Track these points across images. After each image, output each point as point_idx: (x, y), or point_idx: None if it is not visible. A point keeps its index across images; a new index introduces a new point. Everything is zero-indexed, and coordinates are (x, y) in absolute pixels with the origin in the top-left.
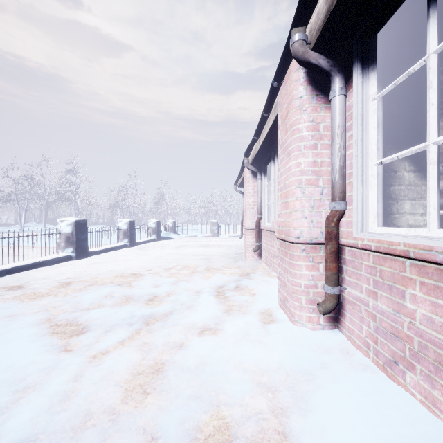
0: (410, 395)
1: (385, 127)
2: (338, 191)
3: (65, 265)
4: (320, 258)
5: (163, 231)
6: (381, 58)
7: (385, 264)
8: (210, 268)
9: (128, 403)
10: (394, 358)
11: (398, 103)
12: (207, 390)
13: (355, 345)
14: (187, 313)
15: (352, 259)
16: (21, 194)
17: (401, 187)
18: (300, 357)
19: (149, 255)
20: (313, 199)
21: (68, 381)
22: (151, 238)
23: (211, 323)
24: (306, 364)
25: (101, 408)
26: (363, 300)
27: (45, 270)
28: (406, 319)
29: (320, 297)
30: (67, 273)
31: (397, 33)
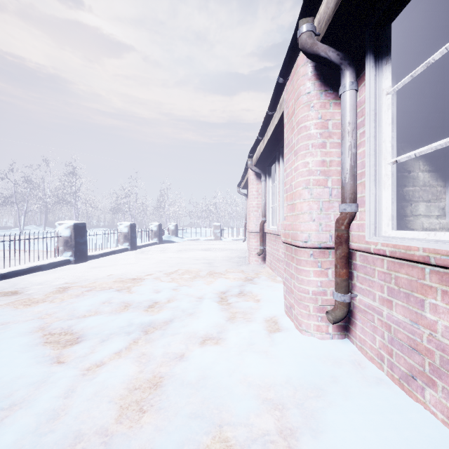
0: (430, 414)
1: (398, 124)
2: (348, 192)
3: (63, 269)
4: (328, 263)
5: (165, 234)
6: (395, 50)
7: (402, 270)
8: (213, 272)
9: (122, 423)
10: (412, 373)
11: (412, 99)
12: (209, 407)
13: (367, 356)
14: (189, 321)
15: (364, 264)
16: (20, 196)
17: (416, 188)
18: (309, 370)
19: (150, 258)
20: (322, 201)
21: (58, 397)
22: (153, 241)
23: (213, 332)
24: (316, 378)
25: (93, 428)
26: (376, 309)
27: (42, 274)
28: (426, 331)
29: (329, 305)
30: (65, 278)
31: (411, 25)
